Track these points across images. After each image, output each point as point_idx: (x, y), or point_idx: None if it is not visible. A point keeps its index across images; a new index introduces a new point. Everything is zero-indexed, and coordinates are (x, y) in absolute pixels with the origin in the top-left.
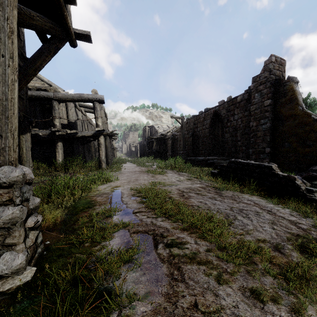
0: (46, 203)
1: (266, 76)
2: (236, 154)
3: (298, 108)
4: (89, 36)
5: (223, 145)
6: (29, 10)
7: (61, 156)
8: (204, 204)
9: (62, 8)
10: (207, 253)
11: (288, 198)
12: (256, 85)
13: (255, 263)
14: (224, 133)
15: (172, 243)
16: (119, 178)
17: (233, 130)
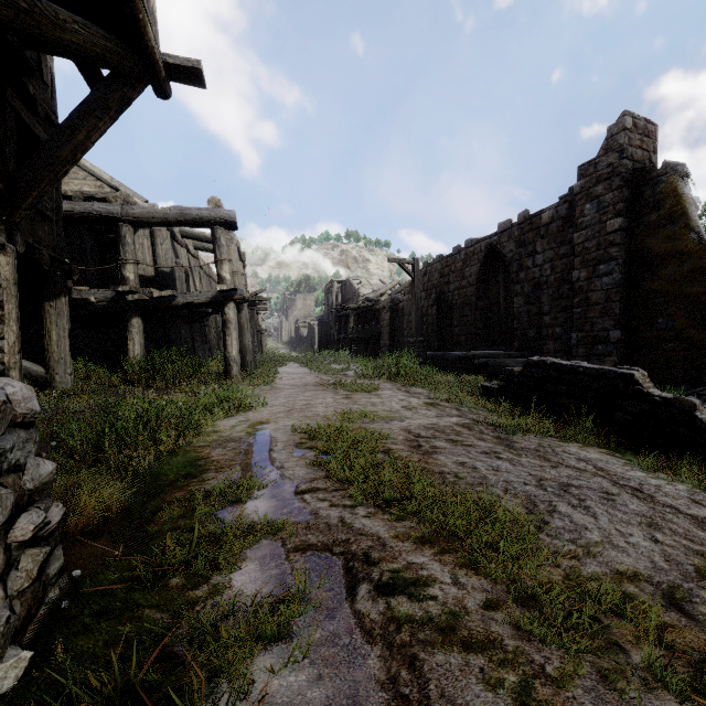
0: (91, 463)
1: (611, 161)
2: (540, 345)
3: (690, 236)
4: (200, 71)
5: (509, 323)
6: (56, 6)
7: (139, 349)
8: (471, 470)
9: (132, 2)
10: (487, 615)
11: (676, 453)
12: (587, 184)
13: (621, 648)
14: (510, 296)
15: (394, 584)
16: (268, 401)
17: (531, 288)
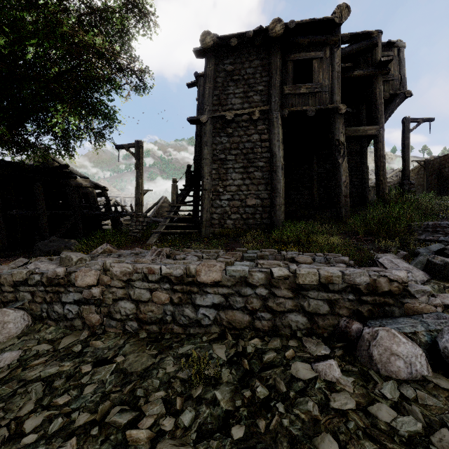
0: None
1: None
2: None
3: None
4: None
5: None
6: None
7: None
8: None
9: None
10: None
11: None
12: None
13: None
14: None
15: None
16: None
17: None
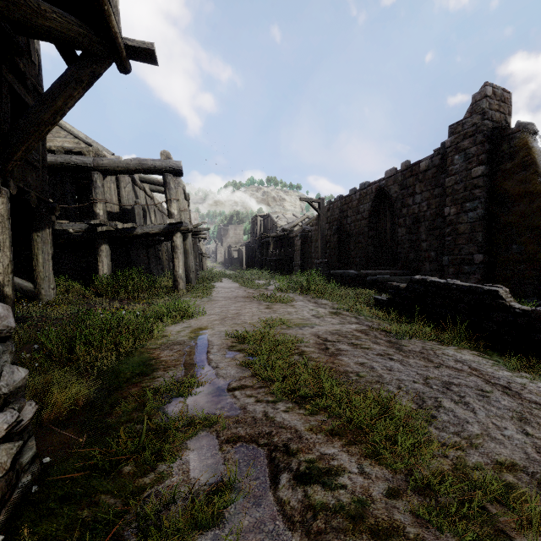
0: (65, 362)
1: (475, 122)
2: (418, 265)
3: (538, 180)
4: (153, 51)
5: (394, 248)
6: None
7: (107, 269)
8: (369, 370)
9: None
10: (390, 504)
11: (534, 355)
12: (456, 139)
13: (508, 536)
14: (395, 227)
15: (310, 473)
16: (207, 311)
17: (412, 221)
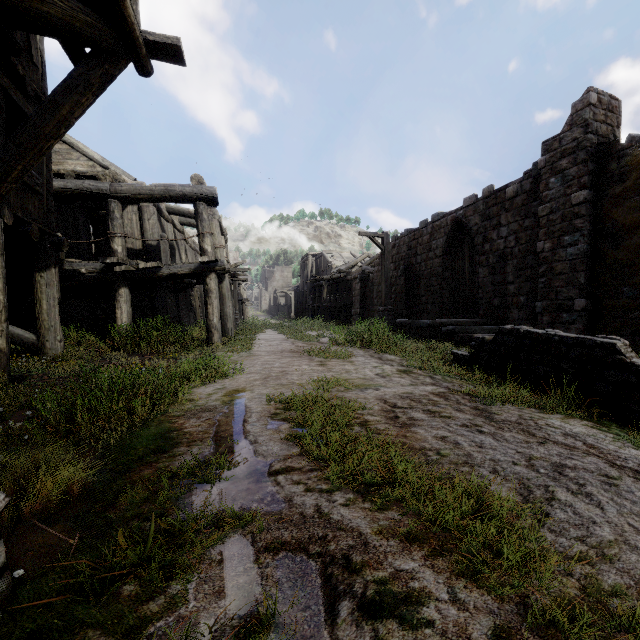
0: (63, 434)
1: (575, 136)
2: (504, 313)
3: None
4: (179, 48)
5: (474, 292)
6: None
7: (127, 317)
8: (453, 446)
9: None
10: None
11: None
12: (551, 158)
13: None
14: (476, 267)
15: (381, 602)
16: (245, 368)
17: (496, 259)
